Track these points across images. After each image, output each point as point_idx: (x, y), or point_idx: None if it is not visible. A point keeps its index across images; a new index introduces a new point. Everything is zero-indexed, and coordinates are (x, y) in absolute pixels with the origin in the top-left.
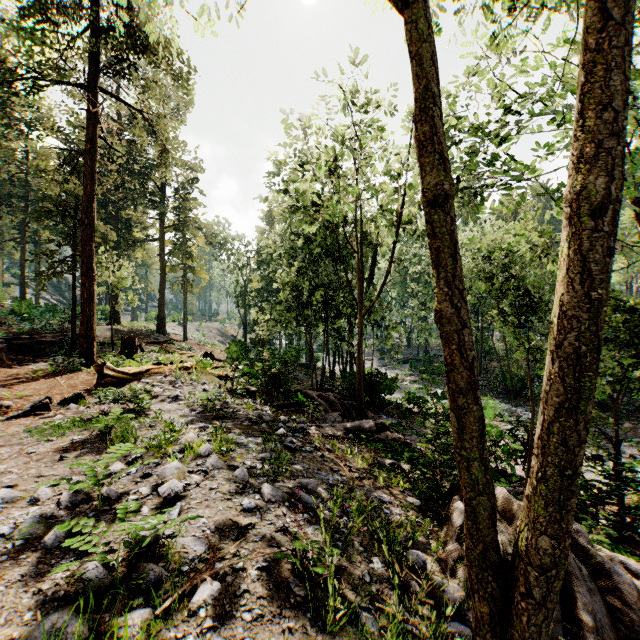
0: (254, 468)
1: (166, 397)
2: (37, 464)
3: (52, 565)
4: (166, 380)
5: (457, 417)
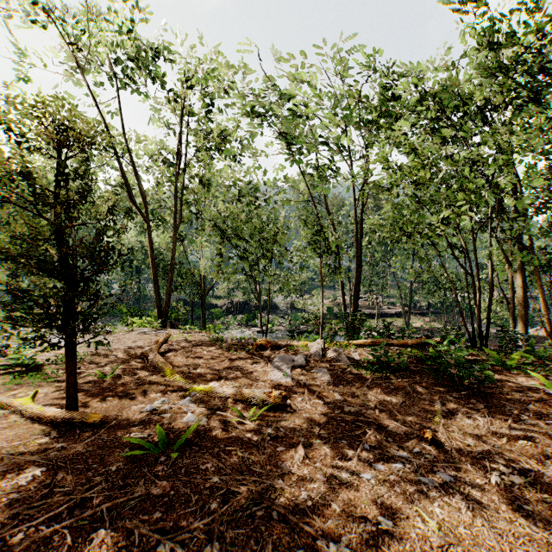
0: None
1: None
2: None
3: None
4: None
5: (156, 291)
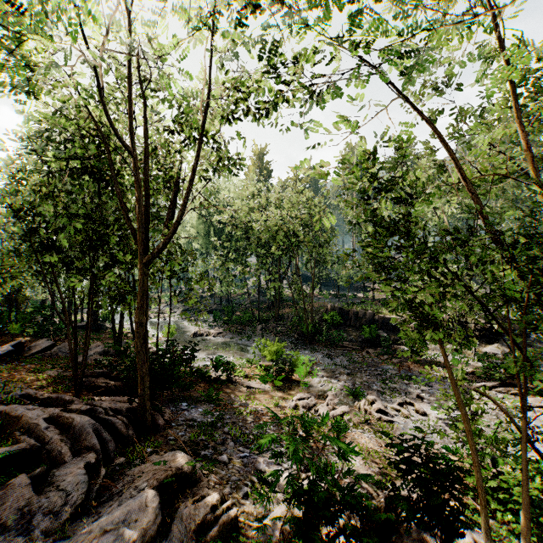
0: None
1: None
2: None
3: None
4: None
5: None
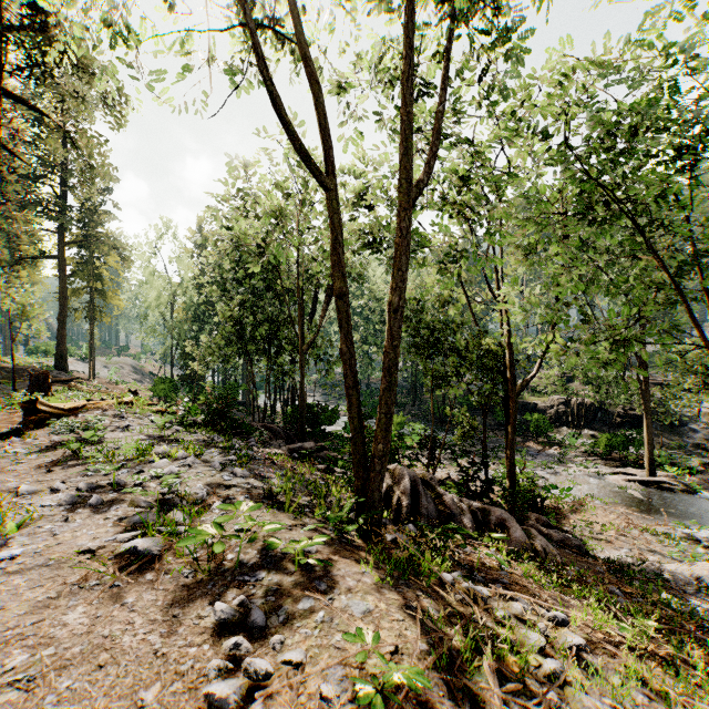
0: (224, 464)
1: (115, 428)
2: (28, 476)
3: (105, 511)
4: (109, 414)
5: (349, 399)
